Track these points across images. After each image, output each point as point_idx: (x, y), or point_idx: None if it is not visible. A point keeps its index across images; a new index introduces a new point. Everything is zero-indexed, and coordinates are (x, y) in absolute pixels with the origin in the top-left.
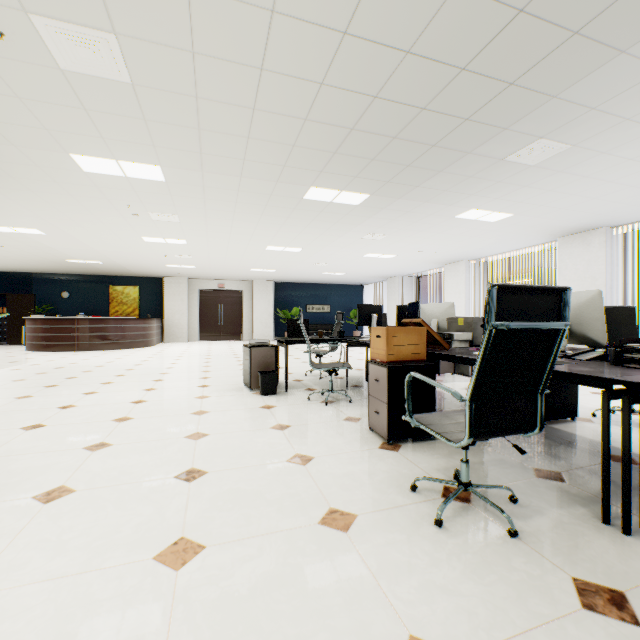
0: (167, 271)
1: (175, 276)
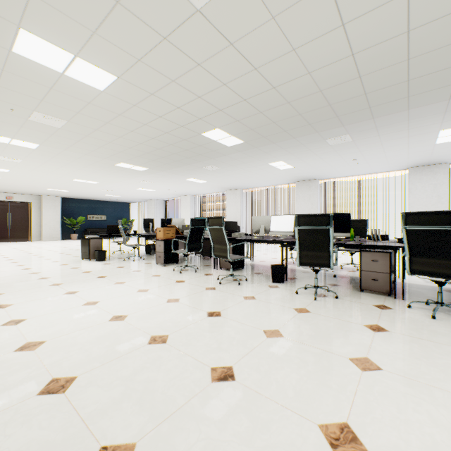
0: None
1: None
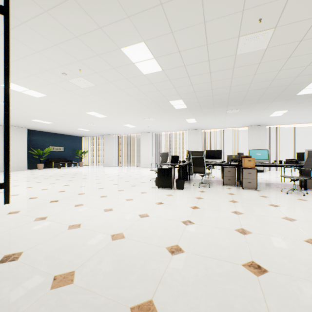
0: None
1: None
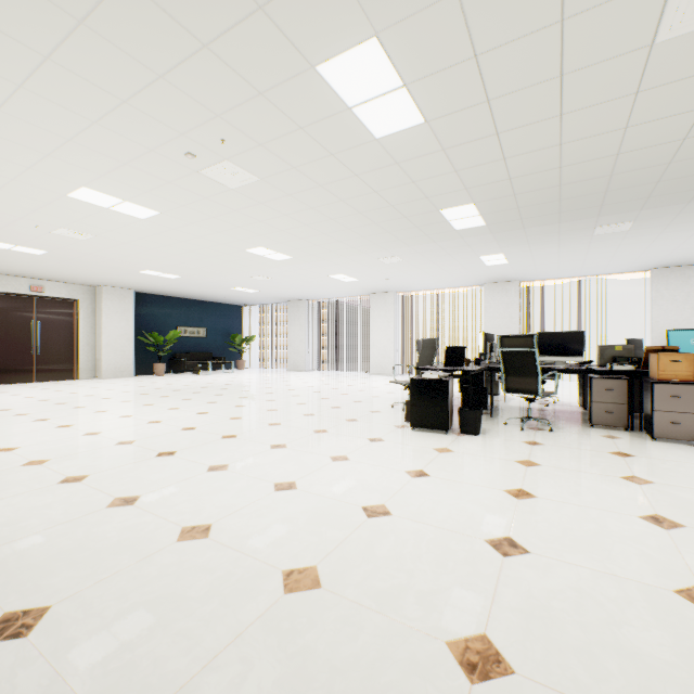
0: None
1: None
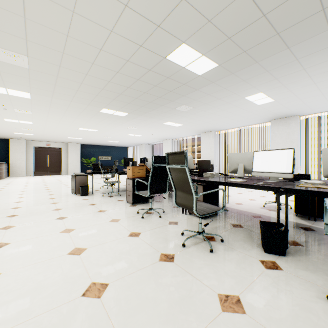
0: (13, 136)
1: (17, 138)
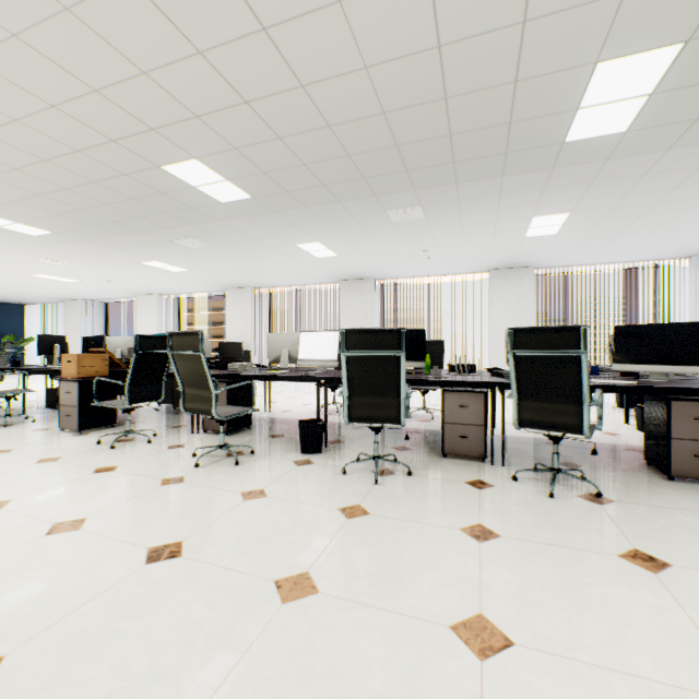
0: None
1: None
